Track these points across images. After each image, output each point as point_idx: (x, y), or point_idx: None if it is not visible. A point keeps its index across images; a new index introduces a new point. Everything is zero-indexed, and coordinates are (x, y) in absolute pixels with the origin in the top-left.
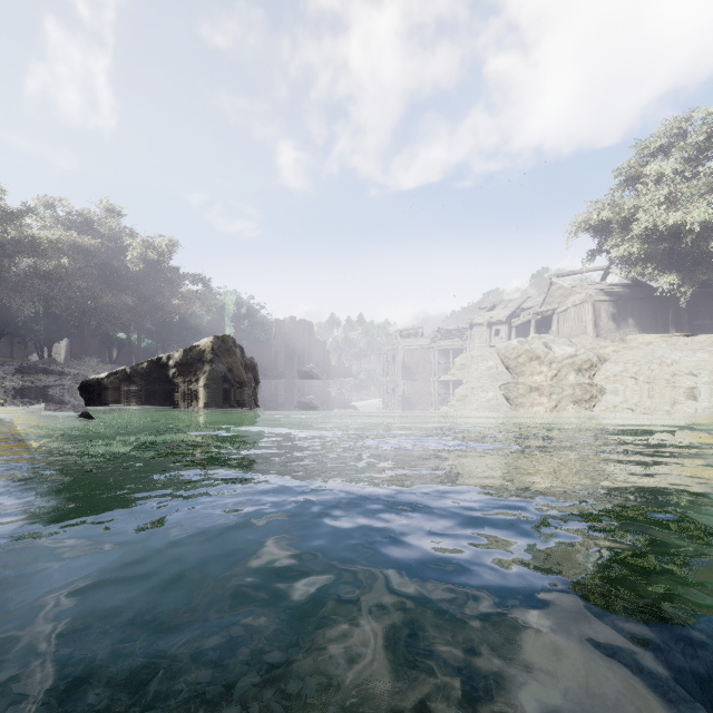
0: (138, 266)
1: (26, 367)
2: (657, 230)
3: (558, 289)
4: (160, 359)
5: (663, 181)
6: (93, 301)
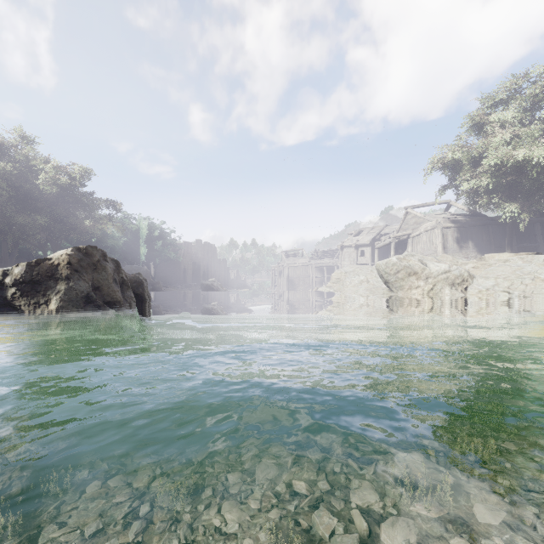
0: (51, 190)
1: None
2: (504, 165)
3: (412, 217)
4: None
5: (507, 125)
6: (8, 221)
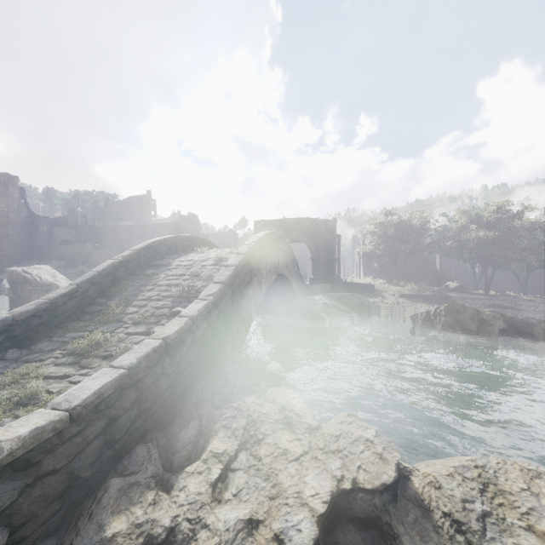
0: None
1: (491, 303)
2: None
3: None
4: (429, 311)
5: None
6: None
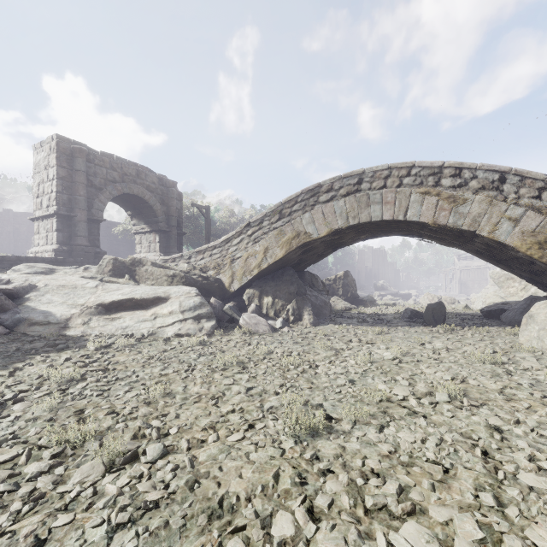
0: None
1: None
2: None
3: None
4: (328, 278)
5: None
6: None
